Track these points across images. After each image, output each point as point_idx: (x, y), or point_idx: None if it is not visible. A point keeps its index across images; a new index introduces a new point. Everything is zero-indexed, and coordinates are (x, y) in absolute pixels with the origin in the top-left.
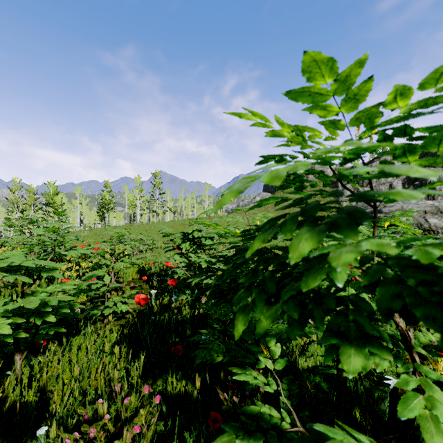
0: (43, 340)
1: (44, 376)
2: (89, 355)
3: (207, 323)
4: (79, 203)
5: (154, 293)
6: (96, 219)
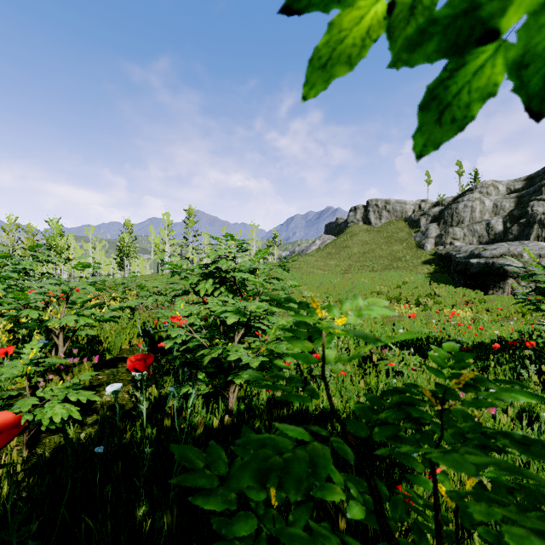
0: None
1: None
2: None
3: None
4: (92, 247)
5: (144, 374)
6: (115, 268)
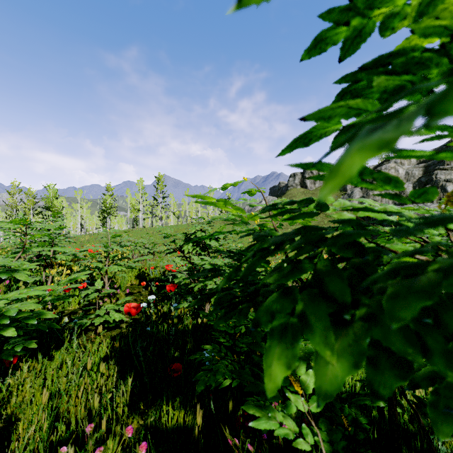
0: (15, 356)
1: (12, 401)
2: (68, 375)
3: (211, 334)
4: (80, 207)
5: (153, 299)
6: (98, 224)
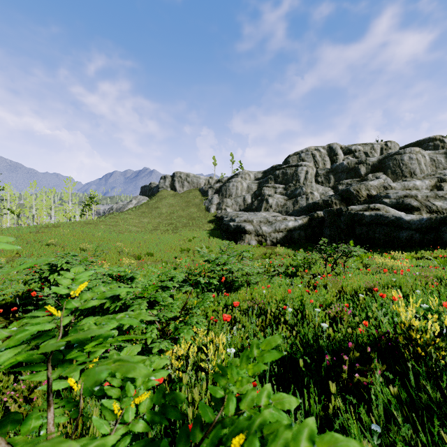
0: None
1: None
2: None
3: None
4: None
5: None
6: None
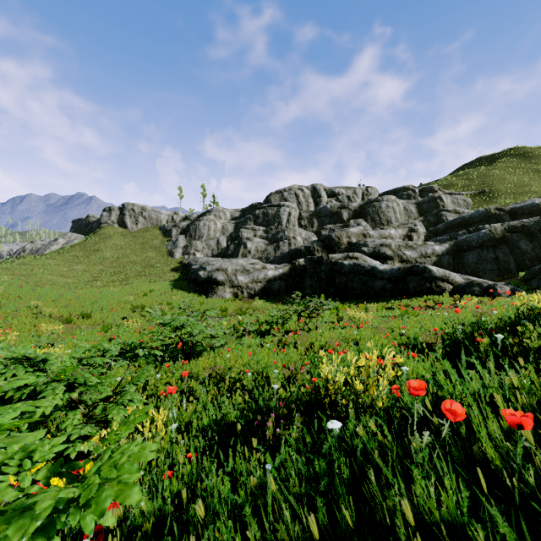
0: None
1: None
2: None
3: None
4: None
5: None
6: None
